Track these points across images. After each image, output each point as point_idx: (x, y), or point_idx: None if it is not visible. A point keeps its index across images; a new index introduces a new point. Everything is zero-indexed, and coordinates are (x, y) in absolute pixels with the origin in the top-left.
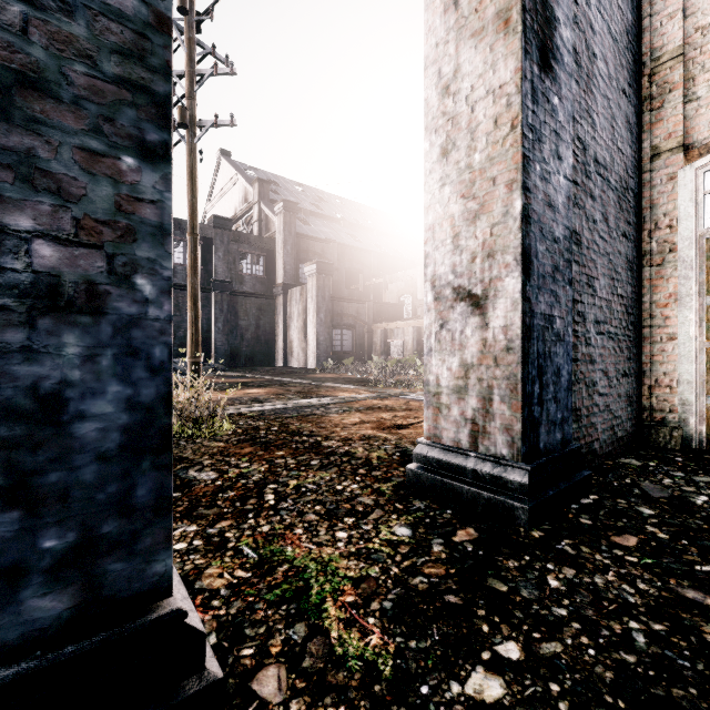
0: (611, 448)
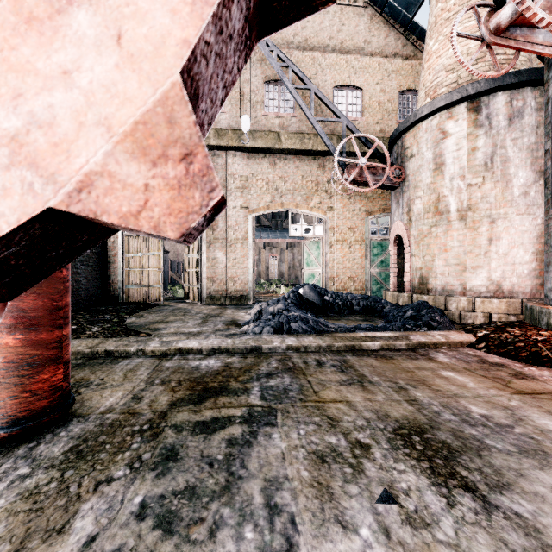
0: (90, 303)
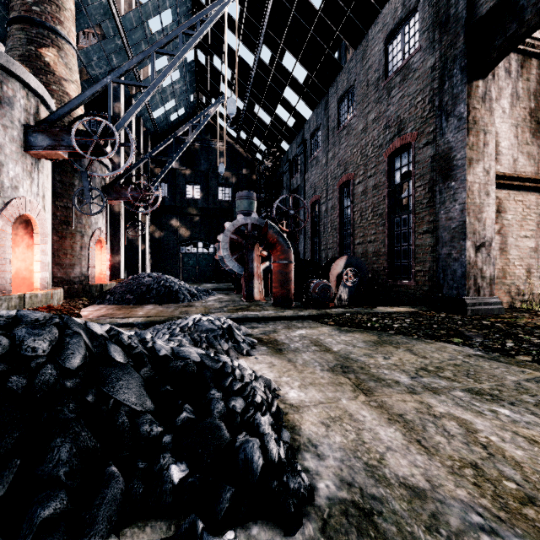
0: None
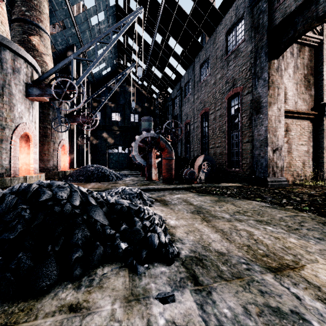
0: None
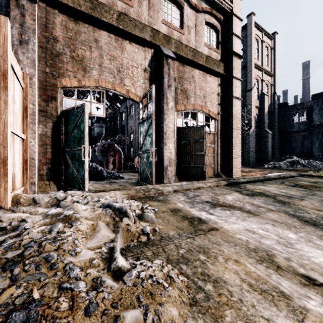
0: None
